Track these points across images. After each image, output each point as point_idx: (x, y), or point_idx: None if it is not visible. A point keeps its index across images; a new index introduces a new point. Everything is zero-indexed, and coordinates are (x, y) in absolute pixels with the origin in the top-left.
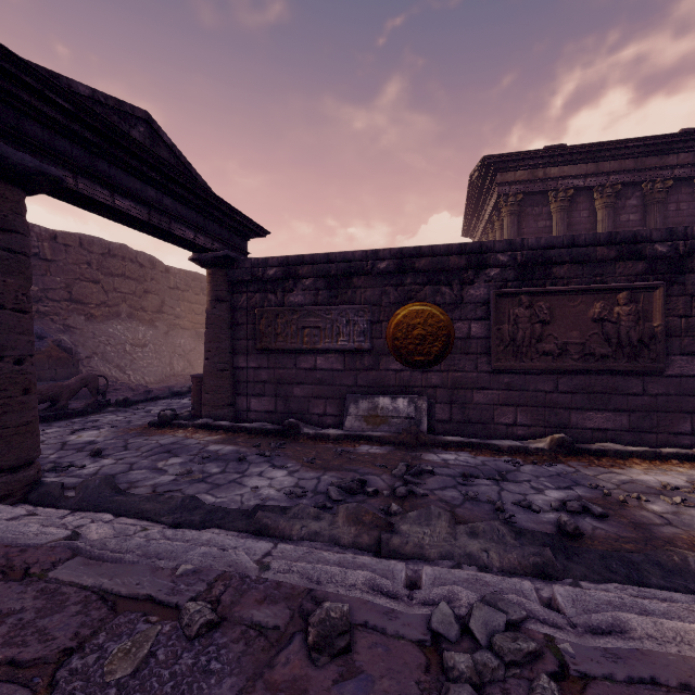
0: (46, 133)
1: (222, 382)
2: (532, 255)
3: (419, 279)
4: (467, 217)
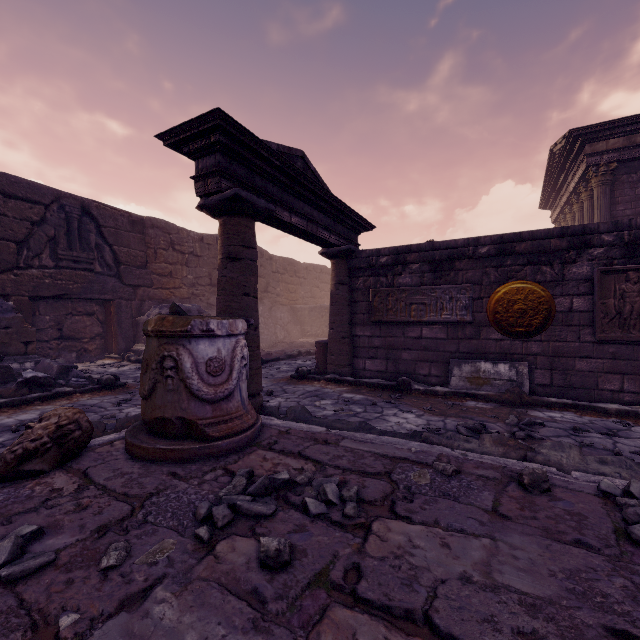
0: (263, 182)
1: (343, 347)
2: None
3: (519, 261)
4: (546, 189)
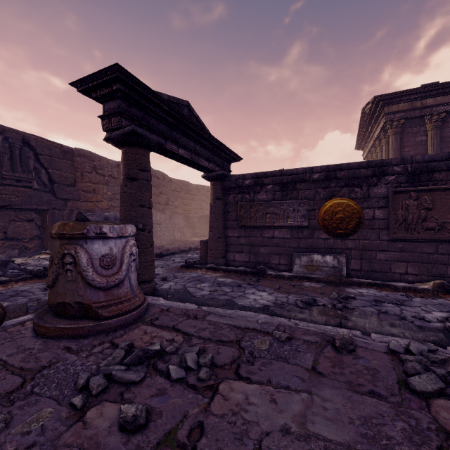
0: (156, 122)
1: (219, 244)
2: (419, 166)
3: (340, 184)
4: (360, 136)
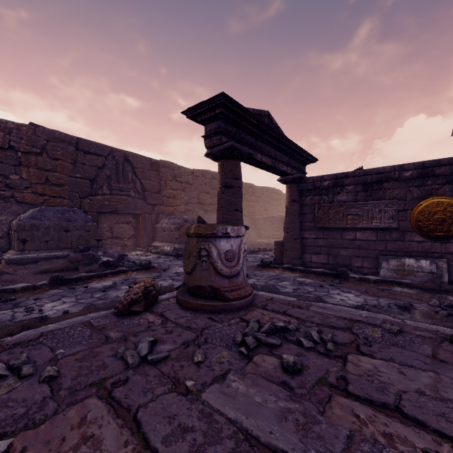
0: (245, 135)
1: (295, 245)
2: None
3: (439, 181)
4: None
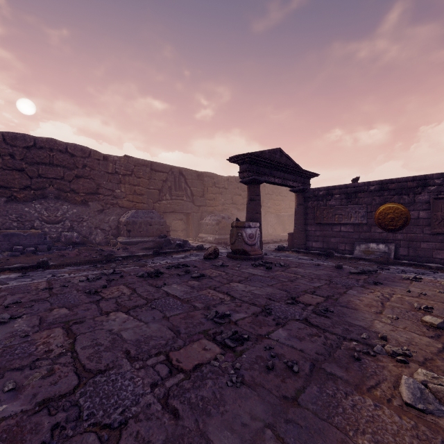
0: (263, 169)
1: (301, 235)
2: None
3: (391, 193)
4: None
